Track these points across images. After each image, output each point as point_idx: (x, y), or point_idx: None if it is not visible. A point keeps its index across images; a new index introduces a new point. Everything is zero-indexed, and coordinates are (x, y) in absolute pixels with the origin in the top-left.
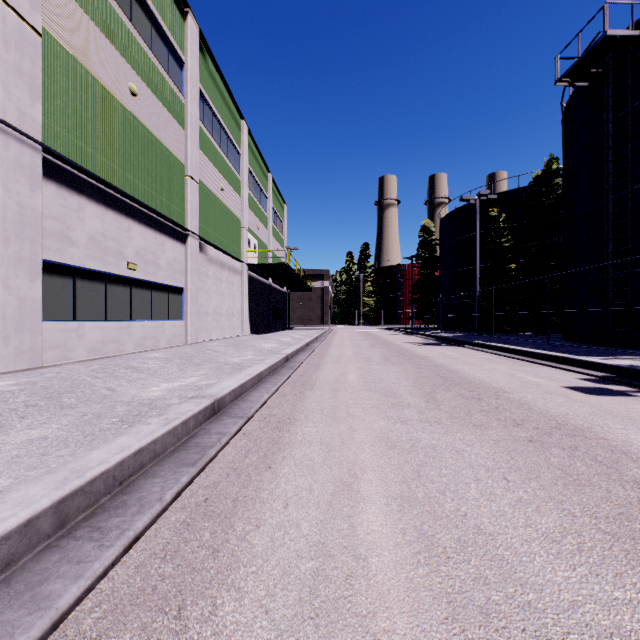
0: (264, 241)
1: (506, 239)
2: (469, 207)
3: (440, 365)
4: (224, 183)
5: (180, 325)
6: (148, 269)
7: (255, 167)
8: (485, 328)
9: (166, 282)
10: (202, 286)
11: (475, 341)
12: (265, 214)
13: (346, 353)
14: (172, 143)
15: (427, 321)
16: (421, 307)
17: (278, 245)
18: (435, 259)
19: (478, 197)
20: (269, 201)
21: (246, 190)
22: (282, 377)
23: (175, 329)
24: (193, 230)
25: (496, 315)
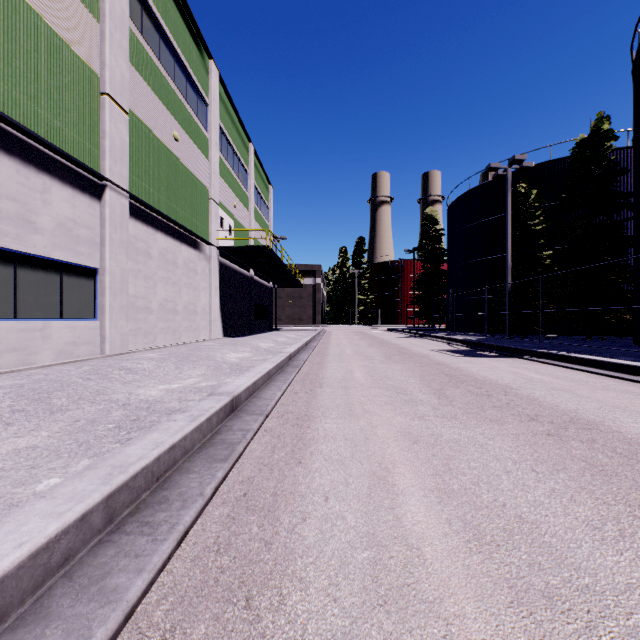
0: (243, 224)
1: (538, 221)
2: (487, 186)
3: (585, 420)
4: (180, 132)
5: (89, 327)
6: (2, 227)
7: (230, 129)
8: (511, 329)
9: (54, 255)
10: (138, 269)
11: (546, 351)
12: (245, 191)
13: (355, 375)
14: (69, 30)
15: (431, 321)
16: (425, 305)
17: (262, 232)
18: (440, 251)
19: (510, 165)
20: (250, 176)
21: (216, 152)
22: (138, 563)
23: (77, 333)
24: (116, 181)
25: (526, 313)
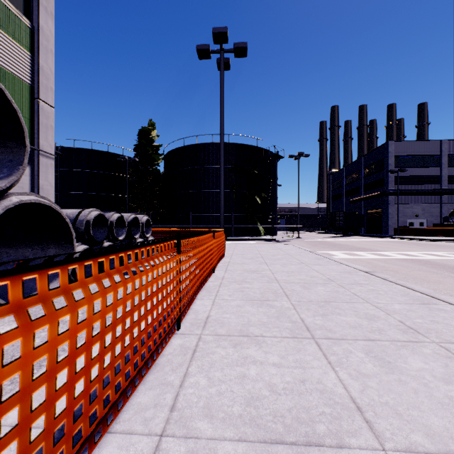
0: None
1: None
2: None
3: None
4: None
5: None
6: None
7: None
8: None
9: None
10: None
11: None
12: None
13: None
14: None
15: None
16: None
17: None
18: None
19: None
20: None
21: None
22: None
23: None
24: None
25: None
